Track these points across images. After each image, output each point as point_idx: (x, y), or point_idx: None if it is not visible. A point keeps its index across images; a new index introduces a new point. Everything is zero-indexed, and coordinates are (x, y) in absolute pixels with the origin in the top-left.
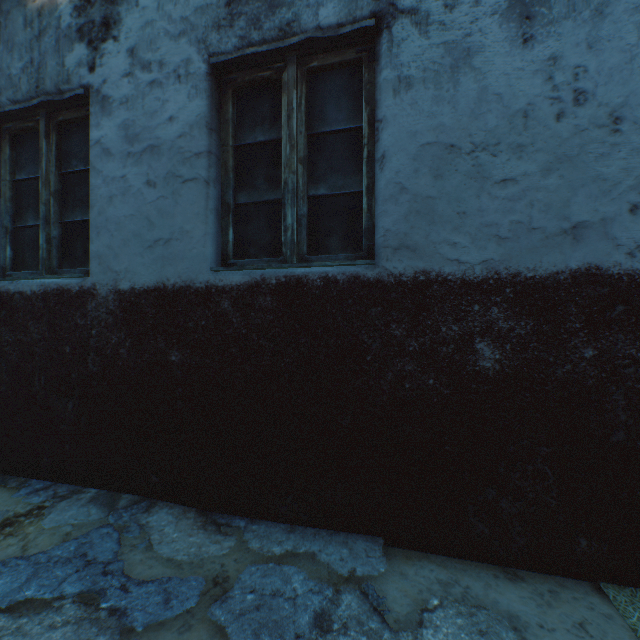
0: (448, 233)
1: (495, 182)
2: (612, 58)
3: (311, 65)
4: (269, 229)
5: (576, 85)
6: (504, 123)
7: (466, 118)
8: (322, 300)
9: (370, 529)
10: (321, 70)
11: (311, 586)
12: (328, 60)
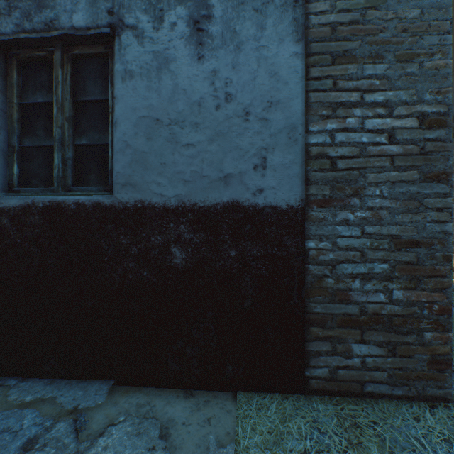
0: (155, 176)
1: (183, 145)
2: (245, 76)
3: (74, 52)
4: (47, 166)
5: (227, 90)
6: (188, 108)
7: (166, 102)
8: (75, 219)
9: (107, 375)
10: (83, 57)
11: (37, 421)
12: (86, 51)
